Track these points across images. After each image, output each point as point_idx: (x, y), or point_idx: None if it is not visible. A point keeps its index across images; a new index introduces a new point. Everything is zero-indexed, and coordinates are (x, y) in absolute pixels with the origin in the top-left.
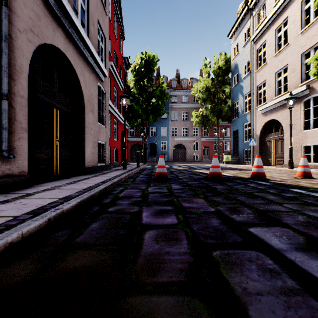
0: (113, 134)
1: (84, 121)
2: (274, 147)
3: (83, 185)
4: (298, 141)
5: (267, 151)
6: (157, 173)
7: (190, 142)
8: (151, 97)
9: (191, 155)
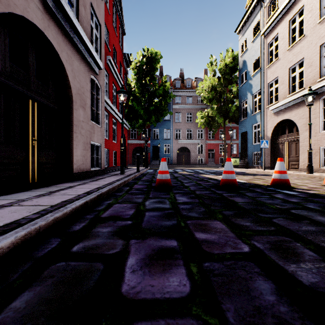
0: (111, 136)
1: (72, 118)
2: (287, 149)
3: (58, 197)
4: (316, 143)
5: (279, 154)
6: (159, 180)
7: (194, 145)
8: (154, 96)
9: (196, 158)
